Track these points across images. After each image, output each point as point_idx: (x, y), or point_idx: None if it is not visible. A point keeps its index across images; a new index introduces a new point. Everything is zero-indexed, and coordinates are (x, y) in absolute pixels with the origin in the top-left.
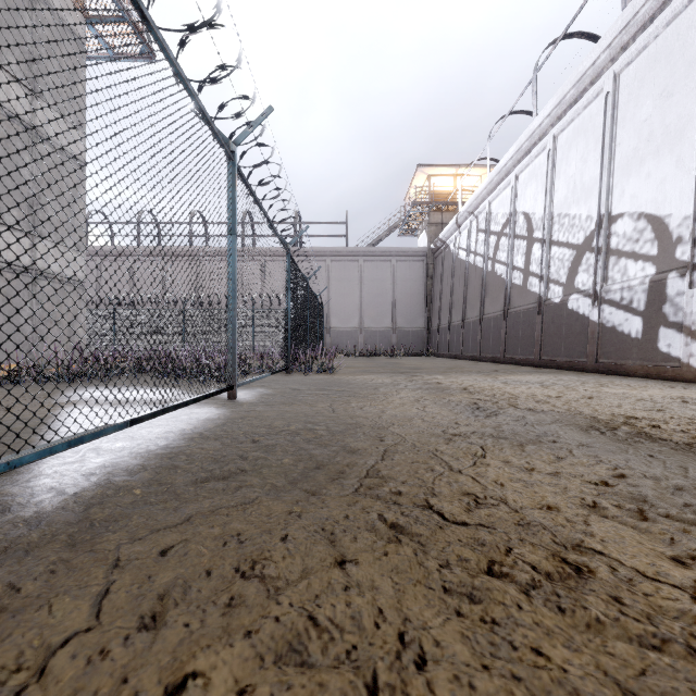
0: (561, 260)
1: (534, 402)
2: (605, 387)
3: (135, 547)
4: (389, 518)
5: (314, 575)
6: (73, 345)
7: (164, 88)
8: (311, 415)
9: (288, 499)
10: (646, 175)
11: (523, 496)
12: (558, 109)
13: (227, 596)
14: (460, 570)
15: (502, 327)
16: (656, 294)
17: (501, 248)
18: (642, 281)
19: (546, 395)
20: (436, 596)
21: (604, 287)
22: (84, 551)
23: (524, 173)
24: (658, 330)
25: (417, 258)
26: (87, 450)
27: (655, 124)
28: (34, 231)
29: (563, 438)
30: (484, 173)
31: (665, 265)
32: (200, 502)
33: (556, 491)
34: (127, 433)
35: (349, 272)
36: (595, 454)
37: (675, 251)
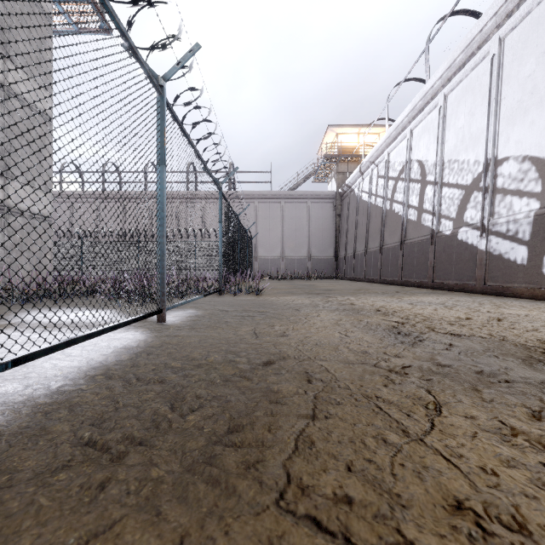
0: (451, 199)
1: (450, 326)
2: (503, 308)
3: None
4: None
5: None
6: None
7: None
8: (233, 343)
9: (169, 529)
10: (530, 123)
11: None
12: (448, 72)
13: None
14: None
15: (400, 256)
16: (540, 225)
17: (398, 190)
18: (527, 214)
19: (456, 317)
20: None
21: (490, 221)
22: None
23: (418, 127)
24: (543, 257)
25: (327, 200)
26: None
27: (538, 78)
28: (6, 173)
29: (515, 377)
30: (382, 132)
31: None
32: (18, 539)
33: None
34: (28, 367)
35: (273, 211)
36: None
37: None
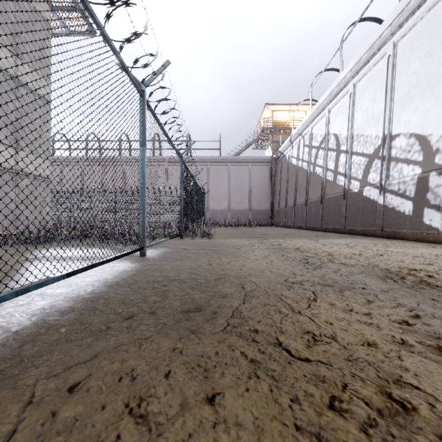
0: (359, 164)
1: (345, 258)
2: (389, 247)
3: (49, 383)
4: (249, 355)
5: (189, 413)
6: (20, 221)
7: (93, 43)
8: (195, 268)
9: (173, 337)
10: (415, 109)
11: (348, 334)
12: (356, 66)
13: (115, 435)
14: (308, 406)
15: (320, 208)
16: (422, 186)
17: (319, 157)
18: (412, 177)
19: (352, 253)
20: (290, 434)
21: (387, 182)
22: (7, 387)
23: (334, 108)
24: (423, 209)
25: (264, 163)
26: (35, 295)
27: (421, 75)
28: (16, 145)
29: (369, 286)
30: (308, 109)
31: (427, 167)
32: (107, 340)
33: (371, 329)
34: (67, 281)
35: (221, 172)
36: (394, 298)
37: (435, 158)
